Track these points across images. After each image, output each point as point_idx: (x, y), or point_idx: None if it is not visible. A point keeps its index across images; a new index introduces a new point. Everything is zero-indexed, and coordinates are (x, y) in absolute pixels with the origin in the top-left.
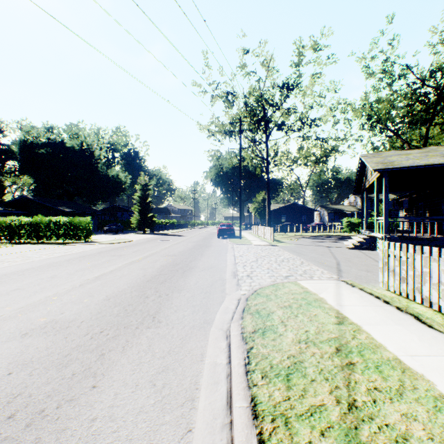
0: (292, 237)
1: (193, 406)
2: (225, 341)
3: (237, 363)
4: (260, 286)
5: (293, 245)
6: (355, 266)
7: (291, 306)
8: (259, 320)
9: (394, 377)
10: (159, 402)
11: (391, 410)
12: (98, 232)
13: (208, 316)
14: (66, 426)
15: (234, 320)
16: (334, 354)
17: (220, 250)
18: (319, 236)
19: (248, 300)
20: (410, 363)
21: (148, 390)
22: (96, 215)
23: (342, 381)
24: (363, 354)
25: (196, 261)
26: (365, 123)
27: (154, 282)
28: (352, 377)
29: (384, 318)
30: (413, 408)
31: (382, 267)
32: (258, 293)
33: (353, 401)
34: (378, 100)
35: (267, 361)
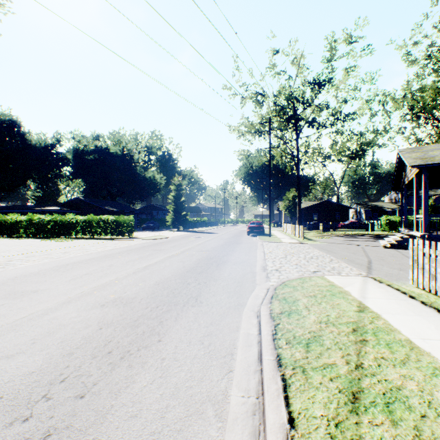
0: (323, 235)
1: (233, 358)
2: (256, 319)
3: (266, 333)
4: (288, 279)
5: (324, 244)
6: (388, 265)
7: (315, 296)
8: (285, 305)
9: (401, 352)
10: (207, 353)
11: (392, 372)
12: (137, 229)
13: (241, 300)
14: (146, 360)
15: (263, 304)
16: (350, 333)
17: (250, 247)
18: (353, 234)
19: (276, 290)
20: (420, 344)
21: (199, 345)
22: (135, 214)
23: (353, 351)
24: (377, 335)
25: (228, 256)
26: (407, 113)
27: (193, 272)
28: (363, 349)
29: (406, 309)
30: (411, 372)
31: (412, 265)
32: (285, 284)
33: (360, 363)
34: (422, 88)
35: (291, 333)
